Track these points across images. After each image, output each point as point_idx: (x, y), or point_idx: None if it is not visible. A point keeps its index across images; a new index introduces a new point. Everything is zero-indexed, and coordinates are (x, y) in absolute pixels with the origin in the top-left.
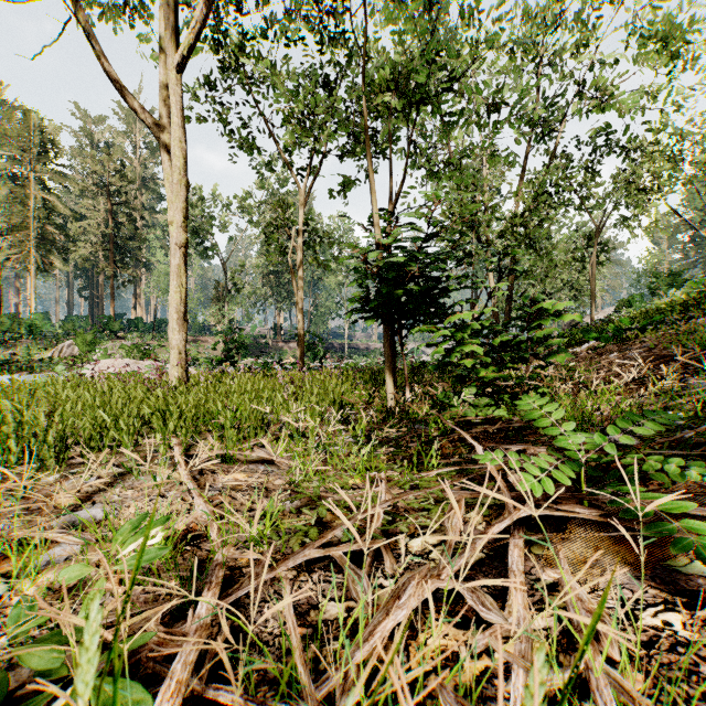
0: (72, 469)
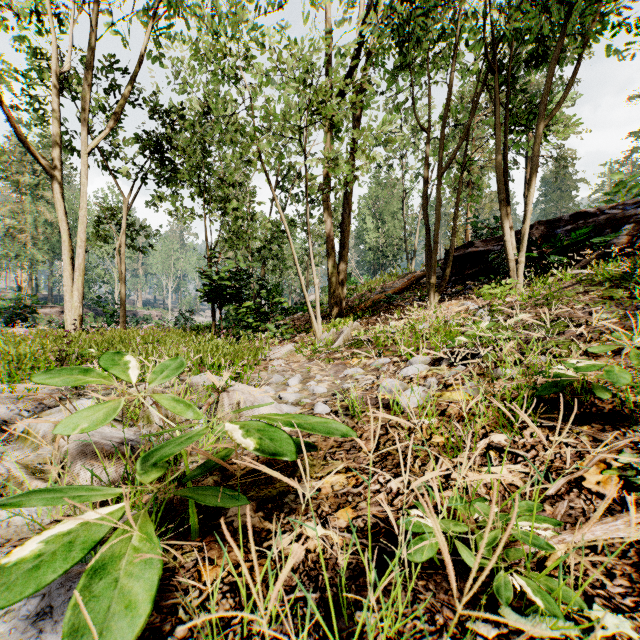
0: None
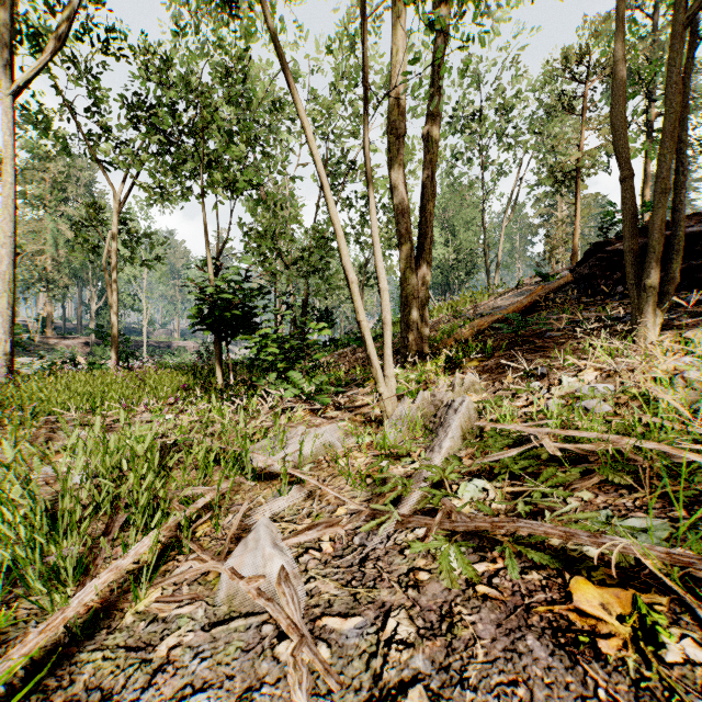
0: None
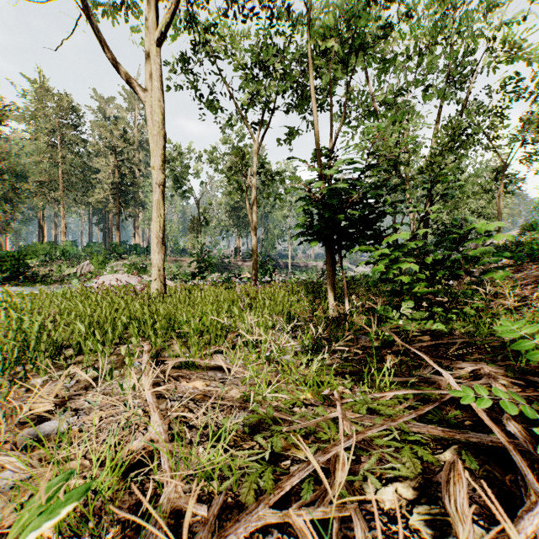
0: (59, 371)
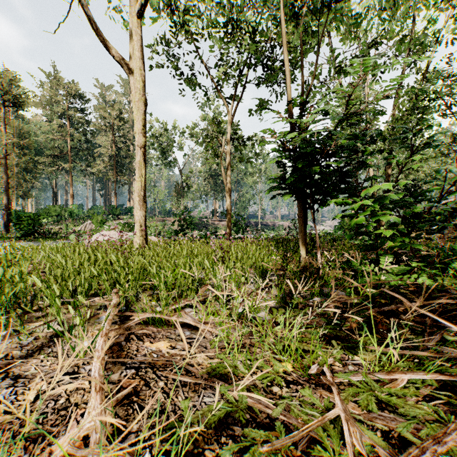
0: (25, 324)
